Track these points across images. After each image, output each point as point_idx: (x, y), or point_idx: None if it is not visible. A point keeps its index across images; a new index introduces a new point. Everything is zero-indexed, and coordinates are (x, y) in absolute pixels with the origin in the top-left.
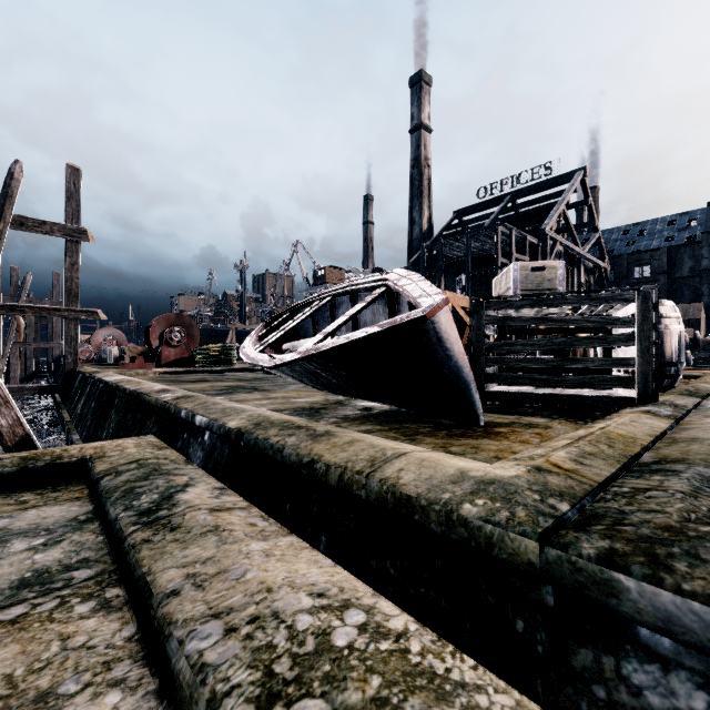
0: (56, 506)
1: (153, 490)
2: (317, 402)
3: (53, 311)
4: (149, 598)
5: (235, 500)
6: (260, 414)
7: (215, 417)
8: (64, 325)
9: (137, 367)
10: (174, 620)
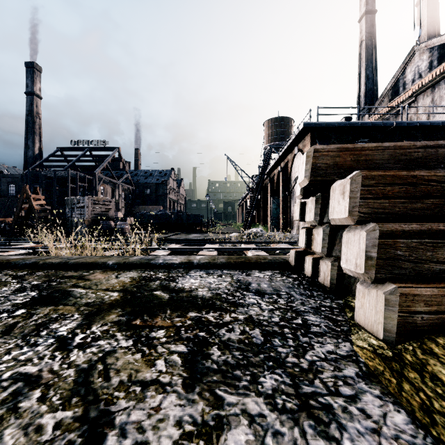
0: None
1: None
2: None
3: None
4: None
5: None
6: None
7: None
8: None
9: None
10: None
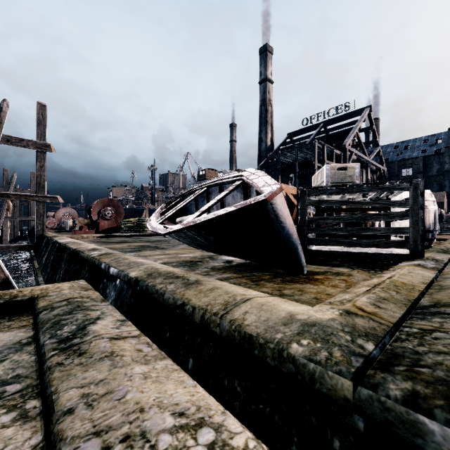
0: (7, 332)
1: (73, 322)
2: (196, 256)
3: (29, 196)
4: (51, 414)
5: (130, 330)
6: (153, 267)
7: (122, 269)
8: (36, 206)
9: (83, 233)
10: (64, 437)
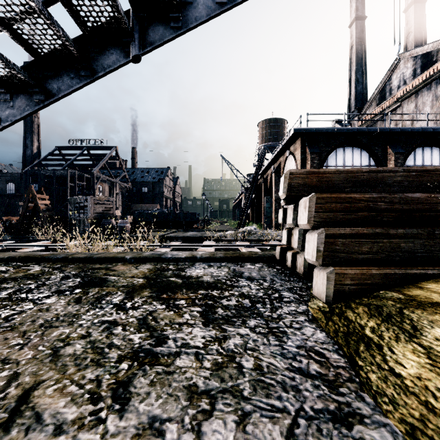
0: None
1: None
2: None
3: None
4: None
5: None
6: None
7: None
8: None
9: None
10: None
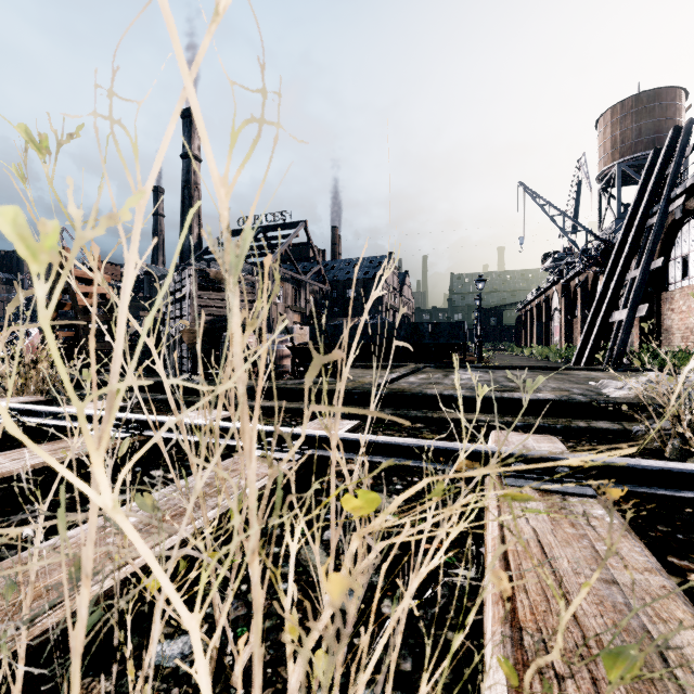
0: None
1: None
2: None
3: None
4: None
5: None
6: None
7: None
8: None
9: None
10: None
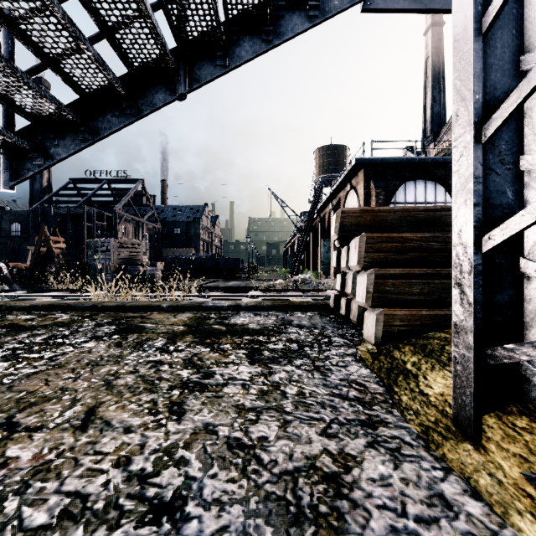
0: None
1: None
2: None
3: None
4: None
5: None
6: None
7: None
8: None
9: None
10: None
